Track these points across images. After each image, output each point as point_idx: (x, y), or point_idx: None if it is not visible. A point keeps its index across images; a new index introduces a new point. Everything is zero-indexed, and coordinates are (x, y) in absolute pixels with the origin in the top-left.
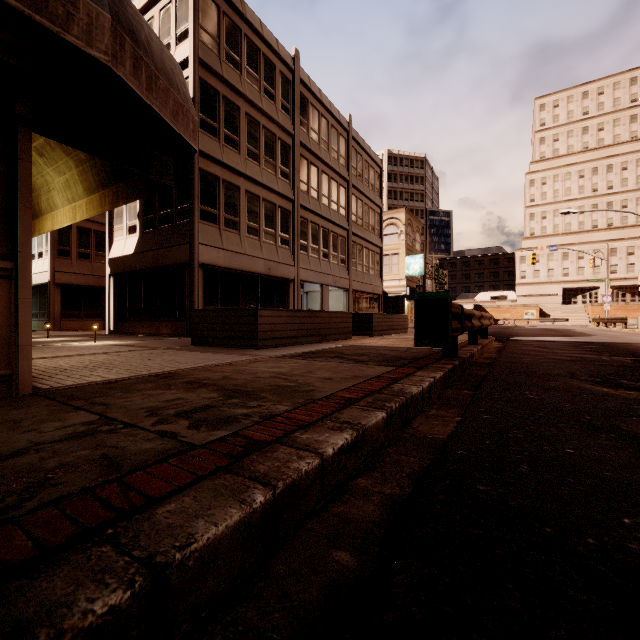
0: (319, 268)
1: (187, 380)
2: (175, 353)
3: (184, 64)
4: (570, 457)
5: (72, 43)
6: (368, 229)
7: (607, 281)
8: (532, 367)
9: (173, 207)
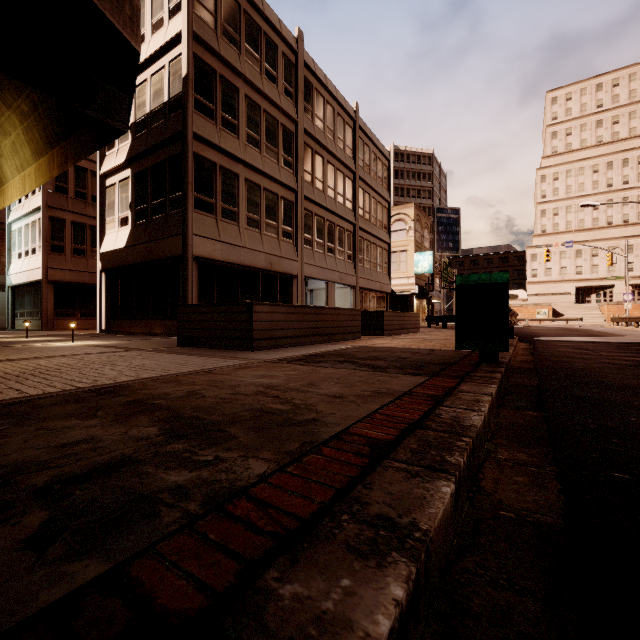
0: (324, 264)
1: (133, 398)
2: (151, 356)
3: (177, 39)
4: None
5: None
6: (376, 224)
7: (628, 278)
8: (596, 375)
9: (166, 196)
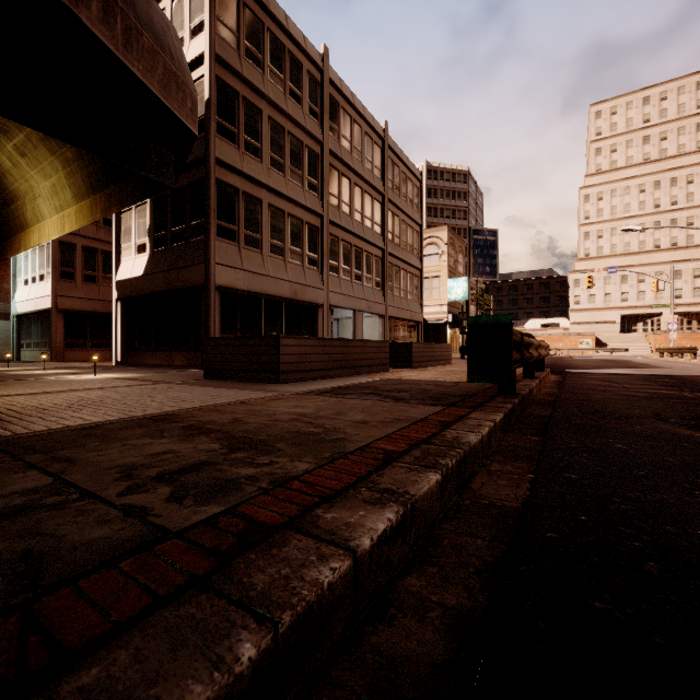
0: (351, 292)
1: (187, 424)
2: (183, 388)
3: (199, 61)
4: None
5: None
6: (406, 249)
7: (673, 306)
8: (606, 406)
9: (187, 222)
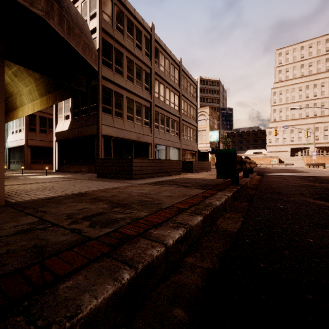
0: (164, 137)
1: (92, 197)
2: (88, 182)
3: (94, 30)
4: (312, 244)
5: (25, 8)
6: (190, 117)
7: (314, 144)
8: (279, 189)
9: (88, 105)
